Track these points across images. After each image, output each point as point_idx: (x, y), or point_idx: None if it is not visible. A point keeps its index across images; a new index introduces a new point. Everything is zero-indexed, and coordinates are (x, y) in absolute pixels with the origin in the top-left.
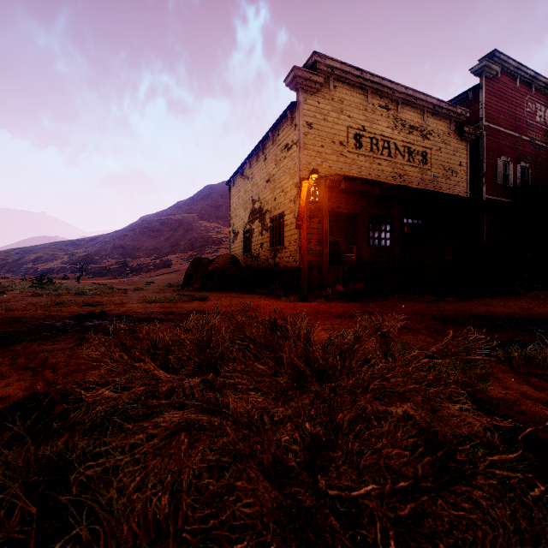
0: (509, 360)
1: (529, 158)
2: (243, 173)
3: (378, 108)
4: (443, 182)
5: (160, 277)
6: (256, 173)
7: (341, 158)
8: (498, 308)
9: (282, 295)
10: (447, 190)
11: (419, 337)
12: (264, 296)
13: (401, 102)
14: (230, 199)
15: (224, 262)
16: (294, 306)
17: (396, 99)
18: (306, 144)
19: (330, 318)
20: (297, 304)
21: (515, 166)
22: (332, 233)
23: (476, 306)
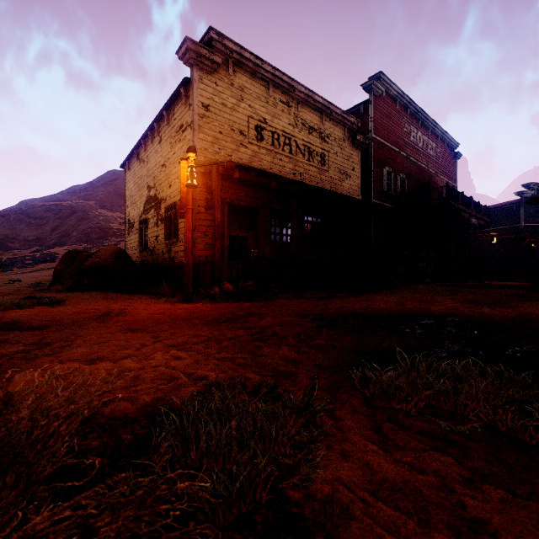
0: (366, 386)
1: (406, 171)
2: (139, 155)
3: (279, 103)
4: (339, 184)
5: (34, 274)
6: (151, 156)
7: (241, 148)
8: (377, 304)
9: (171, 295)
10: (342, 192)
11: (281, 351)
12: (147, 296)
13: (301, 101)
14: (126, 184)
15: (107, 256)
16: (169, 309)
17: (297, 98)
18: (201, 127)
19: (197, 325)
20: (176, 306)
21: (395, 176)
22: (241, 228)
23: (360, 301)
